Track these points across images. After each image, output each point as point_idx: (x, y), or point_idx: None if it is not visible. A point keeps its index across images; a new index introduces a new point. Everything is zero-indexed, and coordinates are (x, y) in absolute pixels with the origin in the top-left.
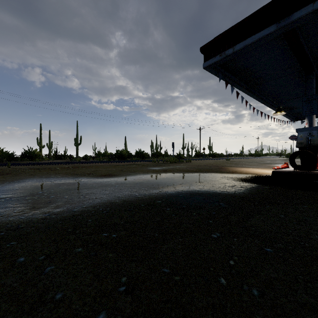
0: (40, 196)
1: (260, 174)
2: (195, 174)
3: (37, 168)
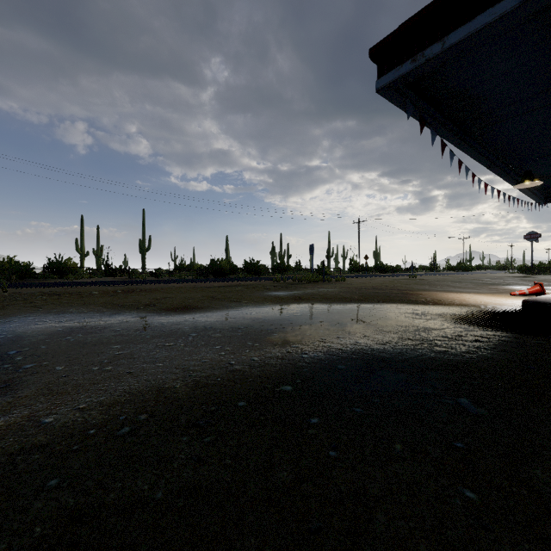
0: (1, 365)
1: (492, 306)
2: (359, 307)
3: (57, 292)
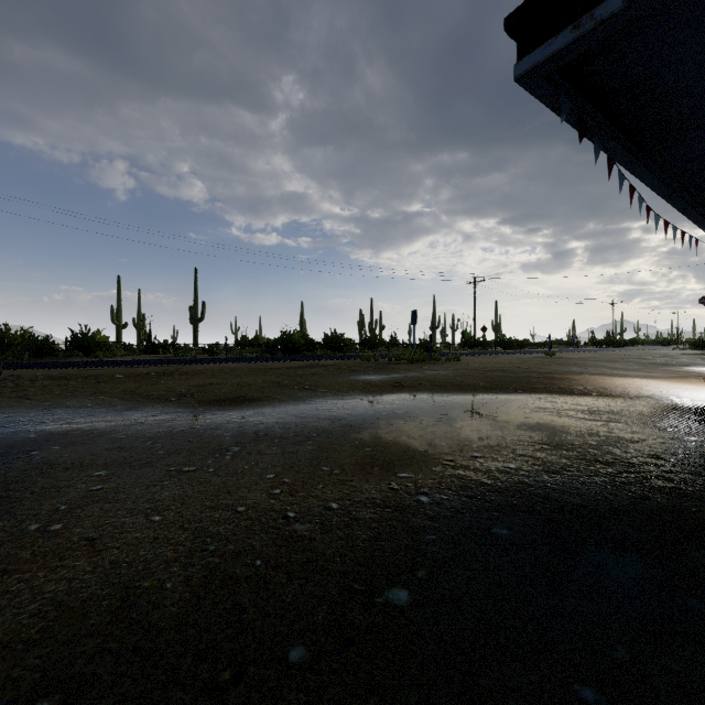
0: None
1: (689, 398)
2: (490, 399)
3: (69, 375)
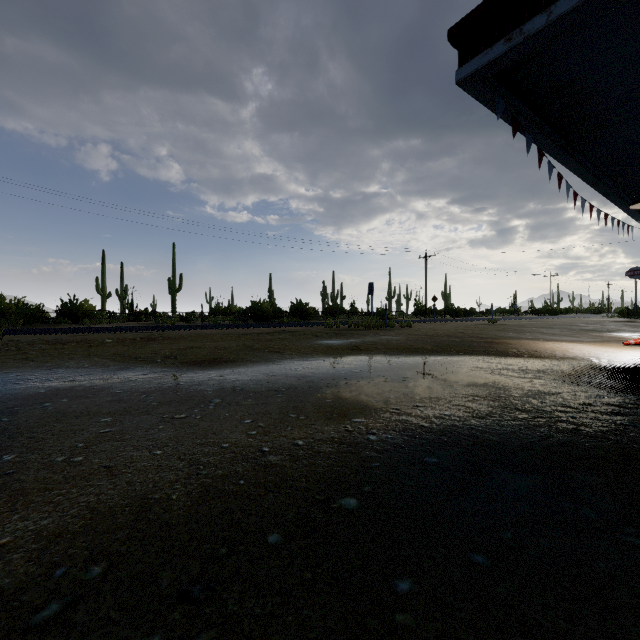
0: None
1: (607, 359)
2: (435, 360)
3: (63, 340)
